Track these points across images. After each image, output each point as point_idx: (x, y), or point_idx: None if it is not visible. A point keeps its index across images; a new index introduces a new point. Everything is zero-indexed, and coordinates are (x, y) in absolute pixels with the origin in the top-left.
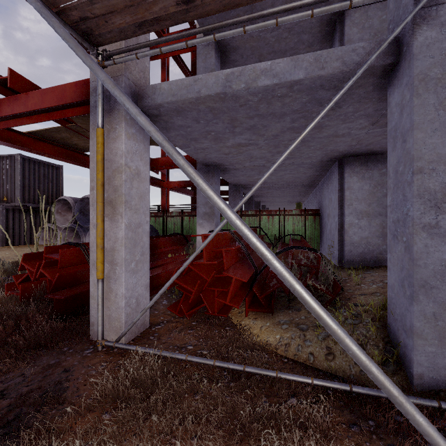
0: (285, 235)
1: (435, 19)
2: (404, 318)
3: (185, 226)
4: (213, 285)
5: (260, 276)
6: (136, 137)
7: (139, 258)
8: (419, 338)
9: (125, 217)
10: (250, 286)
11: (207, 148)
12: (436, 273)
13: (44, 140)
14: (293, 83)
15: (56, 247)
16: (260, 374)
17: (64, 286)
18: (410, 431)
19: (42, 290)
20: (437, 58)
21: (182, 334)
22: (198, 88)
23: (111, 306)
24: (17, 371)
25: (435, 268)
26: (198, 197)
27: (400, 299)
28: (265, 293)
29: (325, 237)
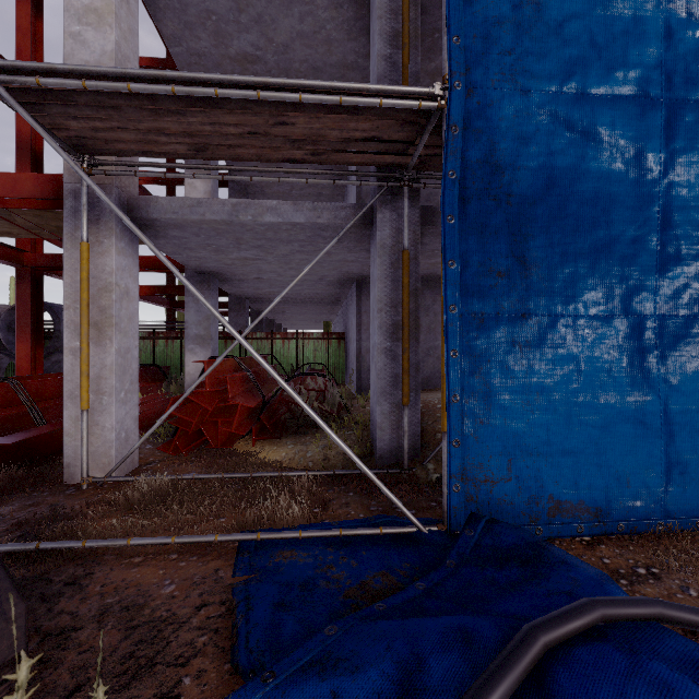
0: (304, 365)
1: (390, 205)
2: (375, 419)
3: (160, 354)
4: (216, 416)
5: (269, 407)
6: (125, 251)
7: (129, 387)
8: (380, 430)
9: (115, 341)
10: (258, 418)
11: (204, 258)
12: (390, 383)
13: None
14: (296, 223)
15: None
16: (265, 476)
17: None
18: (365, 486)
19: None
20: (391, 233)
21: (184, 465)
22: (202, 210)
23: (97, 441)
24: None
25: (390, 379)
26: (187, 314)
27: (374, 406)
28: (273, 420)
29: (349, 365)
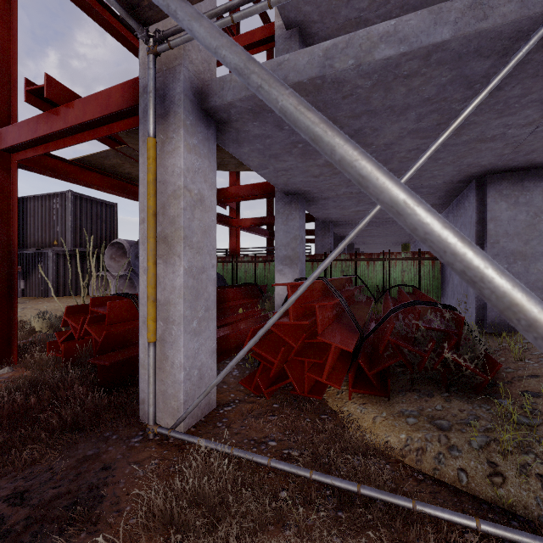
0: (392, 287)
1: None
2: None
3: (259, 275)
4: (302, 353)
5: (365, 342)
6: (198, 150)
7: (203, 314)
8: None
9: (184, 259)
10: (352, 356)
11: (290, 169)
12: None
13: (93, 169)
14: (431, 49)
15: (104, 298)
16: (385, 501)
17: (112, 348)
18: None
19: (88, 352)
20: None
21: (261, 422)
22: (283, 73)
23: (166, 379)
24: (45, 463)
25: None
26: (277, 236)
27: None
28: (377, 368)
29: (451, 289)
